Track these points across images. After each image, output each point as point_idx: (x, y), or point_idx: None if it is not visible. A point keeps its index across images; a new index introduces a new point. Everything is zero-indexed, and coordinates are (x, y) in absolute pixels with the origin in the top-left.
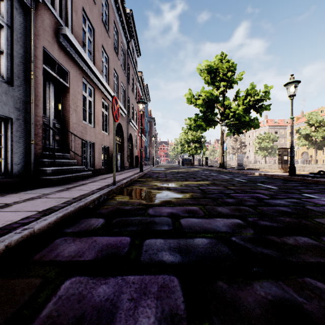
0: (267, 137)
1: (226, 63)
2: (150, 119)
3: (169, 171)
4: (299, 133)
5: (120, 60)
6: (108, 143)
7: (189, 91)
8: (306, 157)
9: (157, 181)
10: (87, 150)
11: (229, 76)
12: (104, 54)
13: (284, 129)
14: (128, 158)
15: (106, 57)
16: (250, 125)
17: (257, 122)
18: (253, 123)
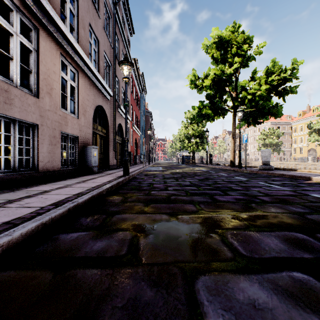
0: (272, 133)
1: (240, 35)
2: (147, 113)
3: (169, 172)
4: (310, 128)
5: (101, 19)
6: (76, 131)
7: (192, 72)
8: (313, 154)
9: (147, 204)
10: (15, 136)
11: (245, 49)
12: None
13: (286, 125)
14: (117, 154)
15: None
16: (271, 112)
17: (281, 108)
18: (275, 110)
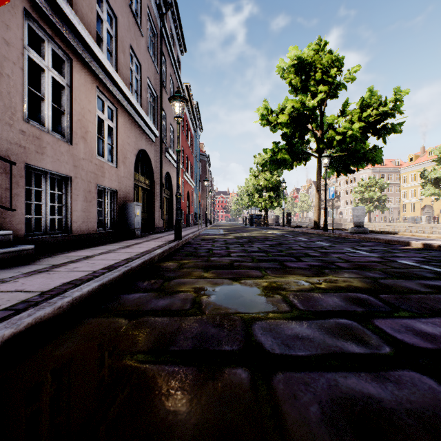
0: (373, 184)
1: (326, 55)
2: (203, 157)
3: (233, 236)
4: (424, 177)
5: (145, 38)
6: (115, 184)
7: (264, 104)
8: (429, 212)
9: (207, 270)
10: (46, 191)
11: (334, 75)
12: (106, 5)
13: (393, 173)
14: (164, 213)
15: (110, 15)
16: (367, 158)
17: (380, 152)
18: (373, 154)
